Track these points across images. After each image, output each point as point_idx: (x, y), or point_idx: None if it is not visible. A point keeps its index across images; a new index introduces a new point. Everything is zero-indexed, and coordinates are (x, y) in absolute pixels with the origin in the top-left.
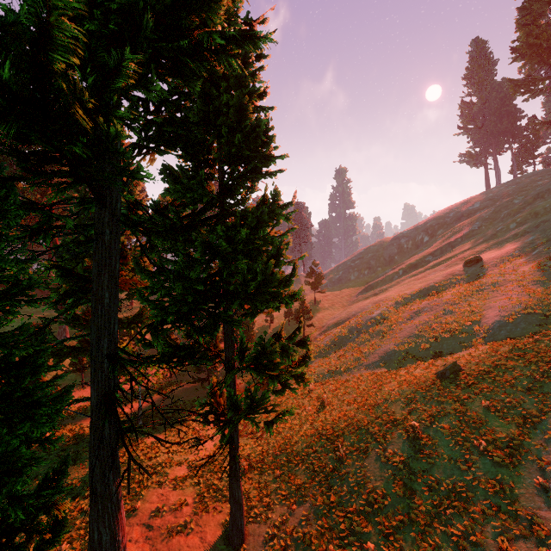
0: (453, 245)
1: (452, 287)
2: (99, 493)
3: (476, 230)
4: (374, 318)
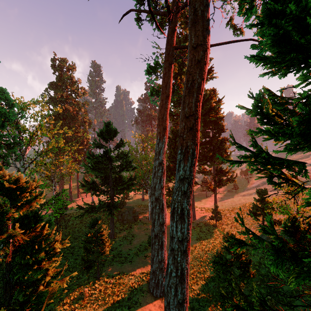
0: None
1: None
2: None
3: None
4: None
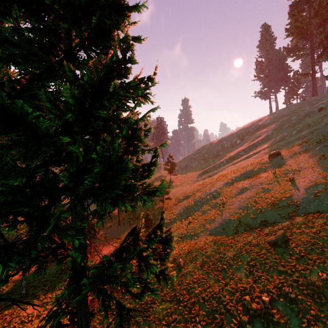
0: (256, 145)
1: (263, 171)
2: None
3: (270, 135)
4: (212, 194)
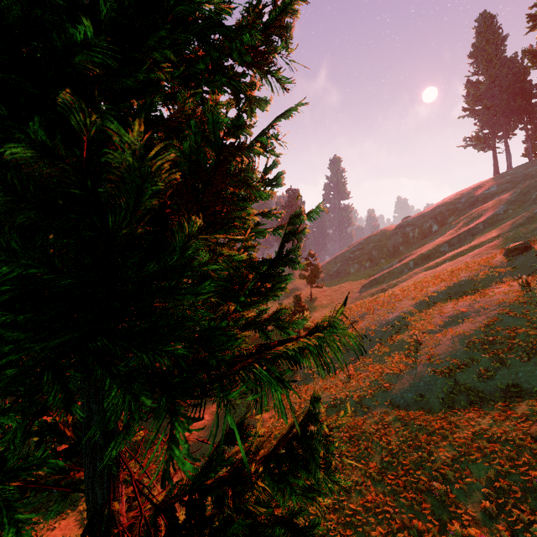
0: (473, 232)
1: (495, 282)
2: None
3: (501, 214)
4: (391, 323)
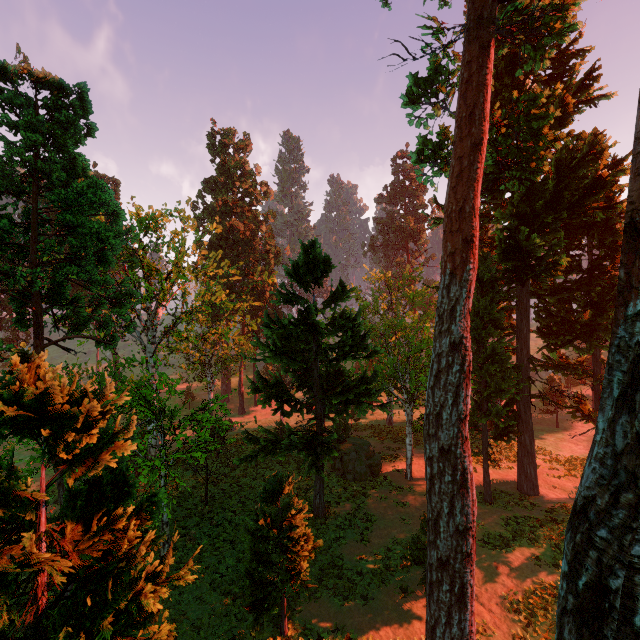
0: None
1: None
2: (523, 420)
3: None
4: None
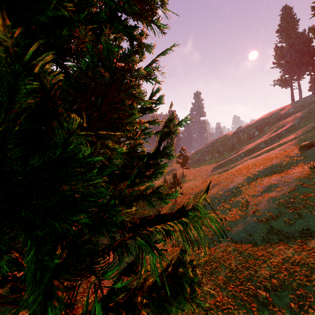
0: (280, 136)
1: (294, 166)
2: None
3: (296, 125)
4: (231, 190)
